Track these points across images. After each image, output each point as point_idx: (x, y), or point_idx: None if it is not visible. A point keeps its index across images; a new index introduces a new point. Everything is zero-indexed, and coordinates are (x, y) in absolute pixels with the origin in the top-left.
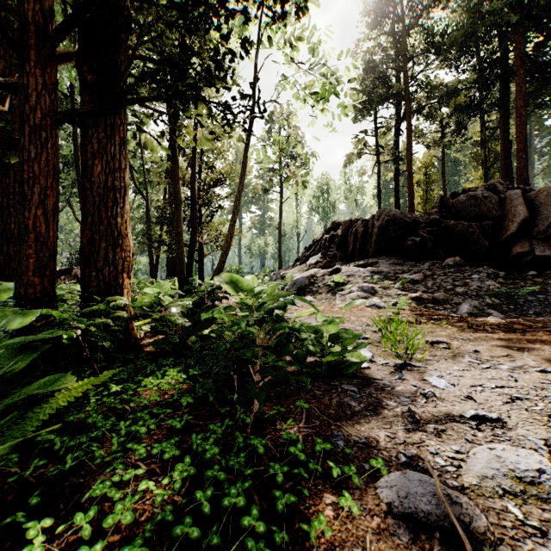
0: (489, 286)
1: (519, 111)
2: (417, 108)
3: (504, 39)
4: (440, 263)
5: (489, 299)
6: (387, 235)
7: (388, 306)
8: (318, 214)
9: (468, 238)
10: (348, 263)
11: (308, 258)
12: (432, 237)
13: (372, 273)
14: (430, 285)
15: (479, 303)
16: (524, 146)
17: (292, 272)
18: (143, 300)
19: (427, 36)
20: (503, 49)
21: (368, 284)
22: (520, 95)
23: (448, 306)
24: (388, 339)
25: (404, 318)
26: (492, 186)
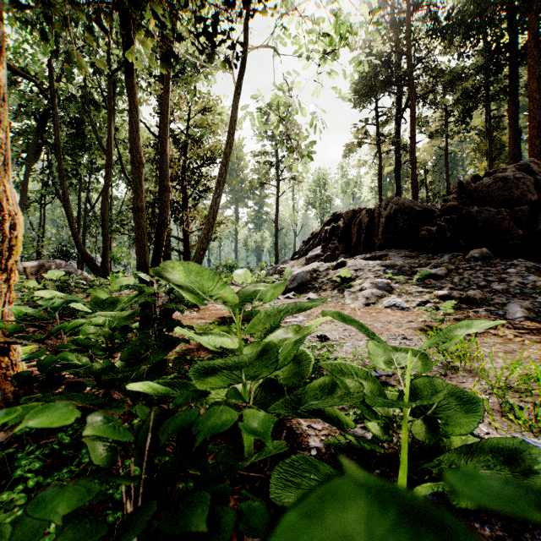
0: (533, 282)
1: (532, 95)
2: (420, 95)
3: (512, 21)
4: (462, 256)
5: (540, 298)
6: (396, 225)
7: (412, 306)
8: (315, 209)
9: (495, 226)
10: (351, 256)
11: (307, 252)
12: (451, 226)
13: (383, 267)
14: (458, 281)
15: (531, 304)
16: (537, 132)
17: (290, 266)
18: (21, 312)
19: (431, 19)
20: (512, 31)
21: (383, 280)
22: (533, 78)
23: (491, 308)
24: (458, 369)
25: (444, 324)
26: (524, 166)
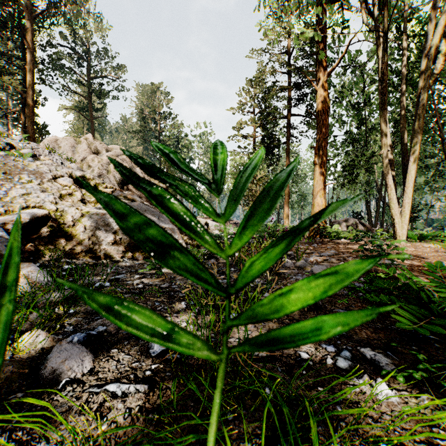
0: None
1: None
2: None
3: None
4: None
5: None
6: None
7: None
8: None
9: None
10: None
11: None
12: None
13: None
14: None
15: None
16: None
17: None
18: None
19: None
20: None
21: None
22: None
23: None
24: None
25: None
26: None
